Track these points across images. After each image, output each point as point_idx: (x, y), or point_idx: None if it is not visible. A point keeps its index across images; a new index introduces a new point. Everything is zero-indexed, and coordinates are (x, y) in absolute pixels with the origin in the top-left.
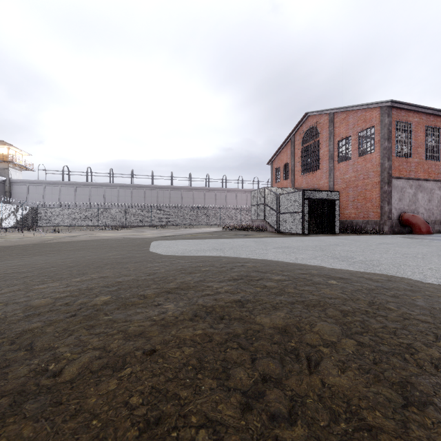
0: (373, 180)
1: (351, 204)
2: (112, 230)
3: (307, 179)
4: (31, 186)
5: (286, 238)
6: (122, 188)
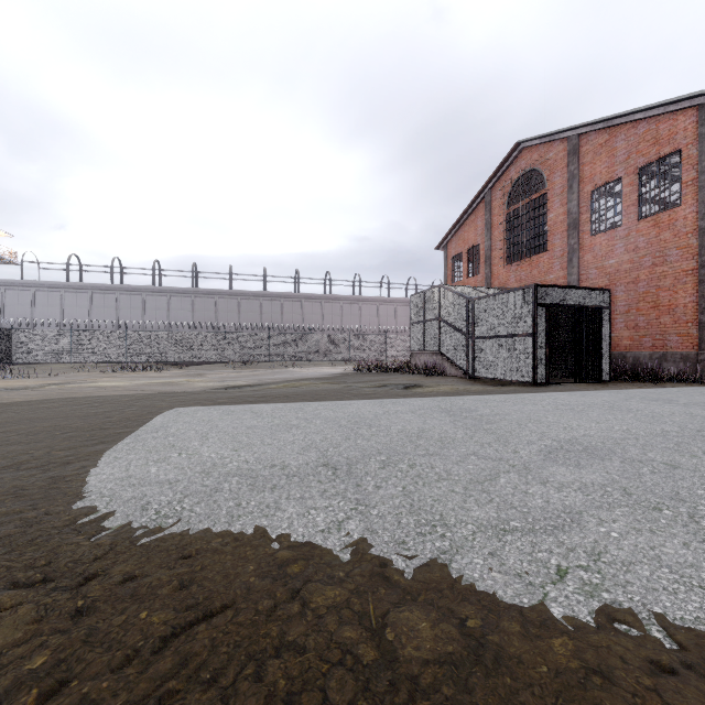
0: (677, 266)
1: (620, 320)
2: (143, 371)
3: (519, 272)
4: (9, 291)
5: (518, 399)
6: (175, 295)
